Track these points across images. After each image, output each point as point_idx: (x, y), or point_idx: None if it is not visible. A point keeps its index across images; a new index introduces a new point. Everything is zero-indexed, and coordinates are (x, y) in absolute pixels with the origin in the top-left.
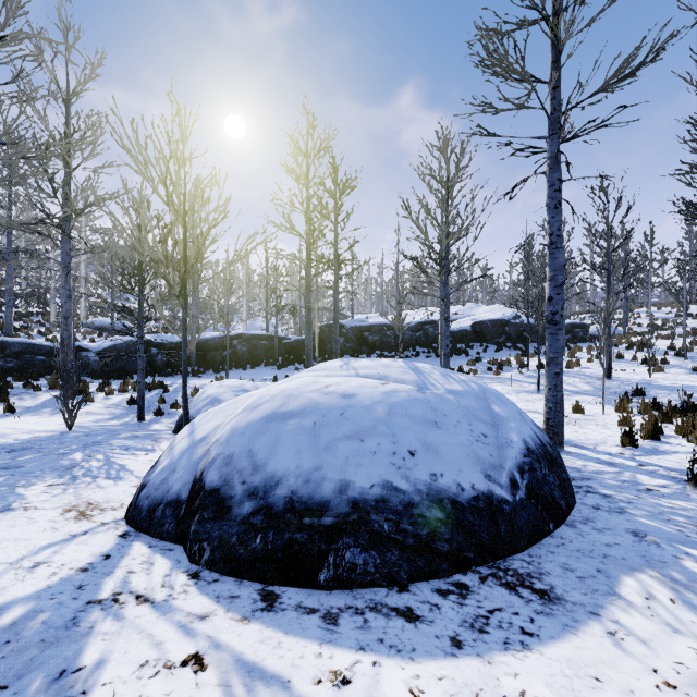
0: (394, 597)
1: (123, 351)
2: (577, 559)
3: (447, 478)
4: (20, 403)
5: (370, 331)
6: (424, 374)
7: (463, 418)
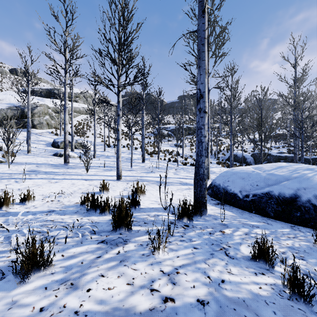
0: (208, 196)
1: None
2: (236, 211)
3: (230, 187)
4: None
5: None
6: (280, 168)
7: (256, 180)
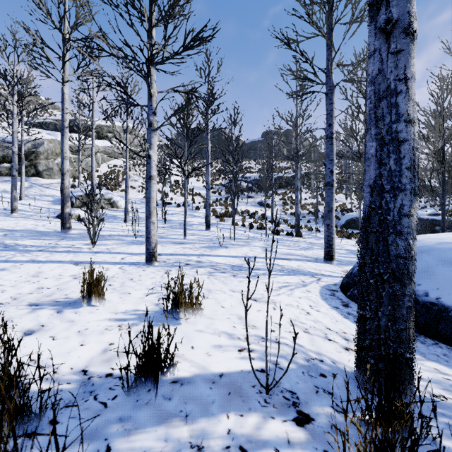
0: (355, 306)
1: None
2: None
3: (420, 287)
4: None
5: None
6: None
7: None
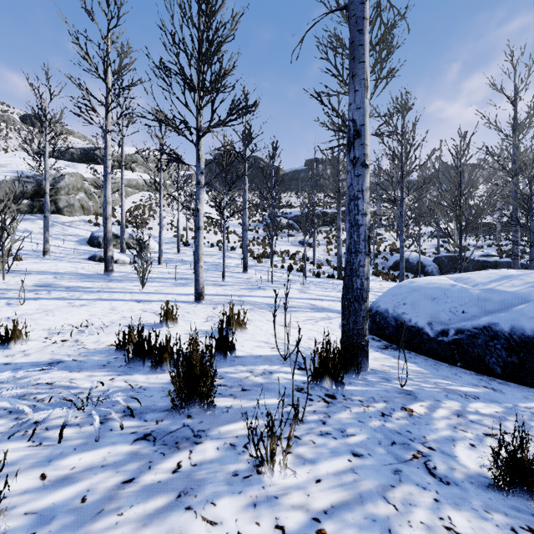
0: None
1: None
2: (424, 362)
3: (408, 316)
4: None
5: None
6: (506, 279)
7: (461, 301)
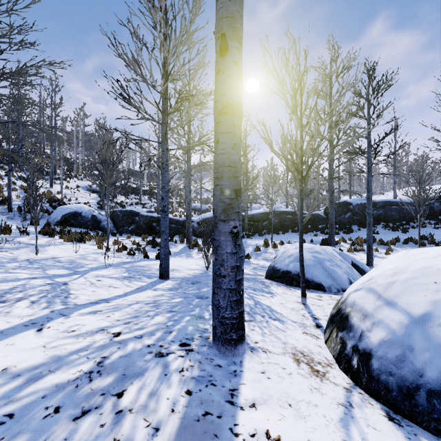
0: None
1: (209, 222)
2: None
3: None
4: (171, 250)
5: (374, 207)
6: None
7: None
